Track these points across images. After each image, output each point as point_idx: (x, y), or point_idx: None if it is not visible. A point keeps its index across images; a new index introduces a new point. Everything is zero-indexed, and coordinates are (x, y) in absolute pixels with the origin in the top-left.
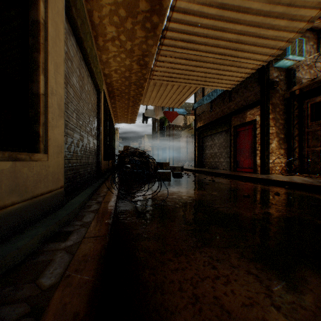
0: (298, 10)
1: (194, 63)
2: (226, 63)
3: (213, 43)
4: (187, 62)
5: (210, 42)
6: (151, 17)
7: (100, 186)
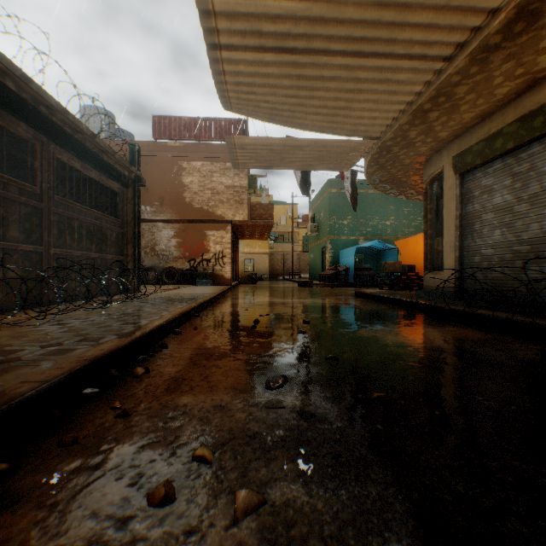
0: (260, 111)
1: (378, 34)
2: (294, 34)
3: (344, 79)
4: (397, 34)
5: (352, 85)
6: (431, 108)
7: (532, 315)
